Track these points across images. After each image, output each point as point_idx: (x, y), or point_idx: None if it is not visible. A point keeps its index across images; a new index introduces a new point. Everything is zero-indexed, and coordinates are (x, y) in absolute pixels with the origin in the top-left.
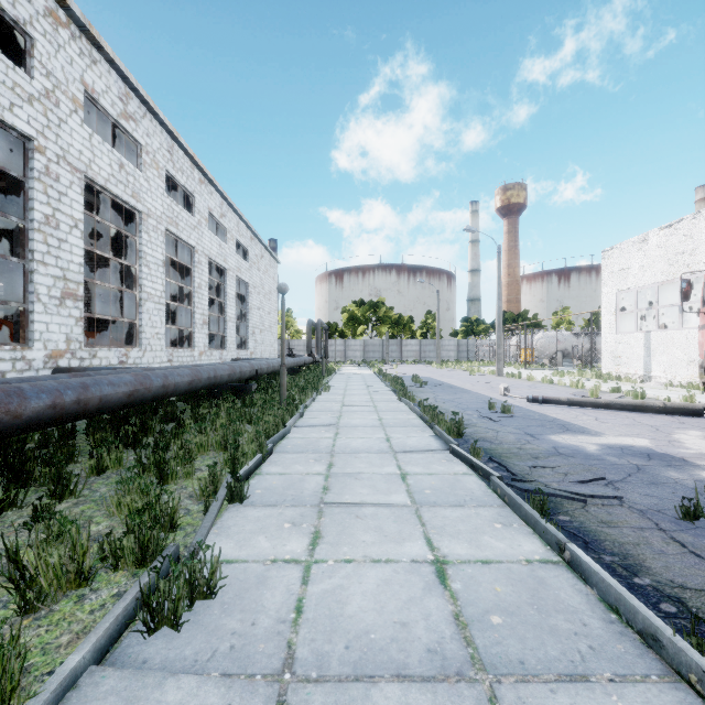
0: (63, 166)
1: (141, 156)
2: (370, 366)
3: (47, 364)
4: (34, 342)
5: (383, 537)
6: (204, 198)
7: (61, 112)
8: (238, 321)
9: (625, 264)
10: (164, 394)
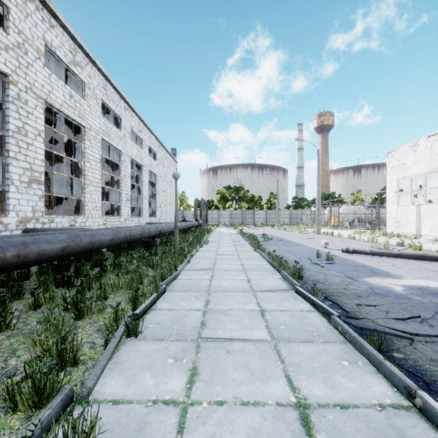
0: (30, 95)
1: (85, 91)
2: (234, 227)
3: (19, 226)
4: (9, 211)
5: (250, 374)
6: (127, 119)
7: (28, 58)
8: (150, 198)
9: (402, 161)
10: (91, 248)
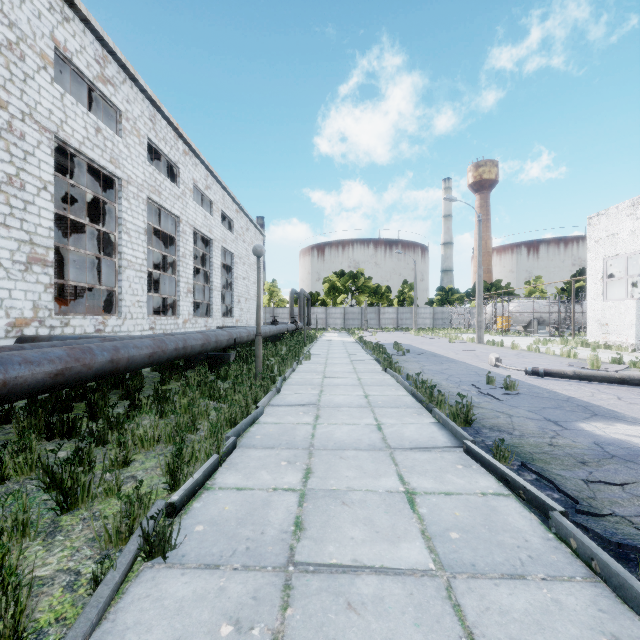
0: (29, 124)
1: (120, 122)
2: (350, 333)
3: (10, 332)
4: None
5: None
6: (188, 170)
7: (26, 67)
8: (224, 290)
9: (613, 230)
10: (113, 371)
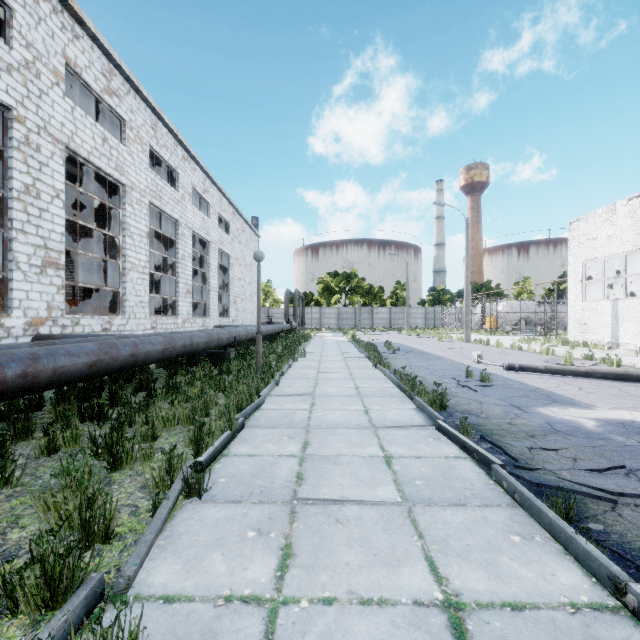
0: (44, 137)
1: (125, 132)
2: (344, 332)
3: (27, 331)
4: (13, 309)
5: (372, 556)
6: (187, 174)
7: (41, 84)
8: (220, 290)
9: (591, 235)
10: (133, 364)
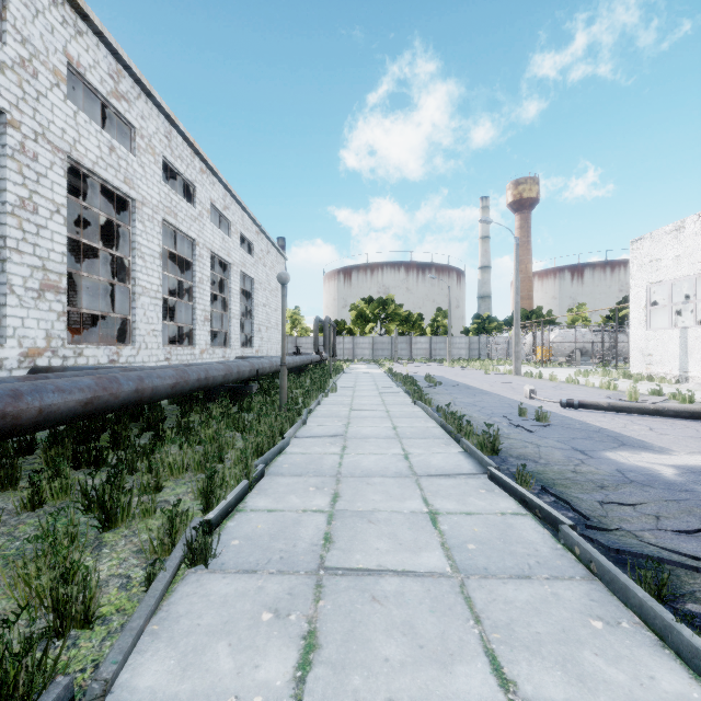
0: (42, 145)
1: (135, 140)
2: (379, 364)
3: (23, 363)
4: (6, 338)
5: (418, 648)
6: (205, 189)
7: (39, 85)
8: (243, 317)
9: (657, 255)
10: (138, 401)
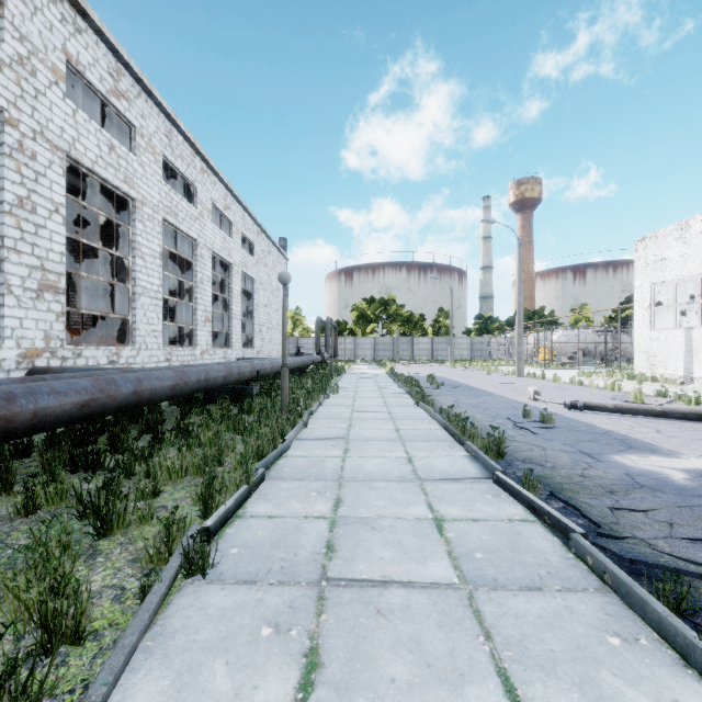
0: (40, 143)
1: (135, 139)
2: (381, 365)
3: (21, 364)
4: (4, 339)
5: (426, 667)
6: (206, 189)
7: (38, 83)
8: (244, 318)
9: (661, 255)
10: (137, 403)
